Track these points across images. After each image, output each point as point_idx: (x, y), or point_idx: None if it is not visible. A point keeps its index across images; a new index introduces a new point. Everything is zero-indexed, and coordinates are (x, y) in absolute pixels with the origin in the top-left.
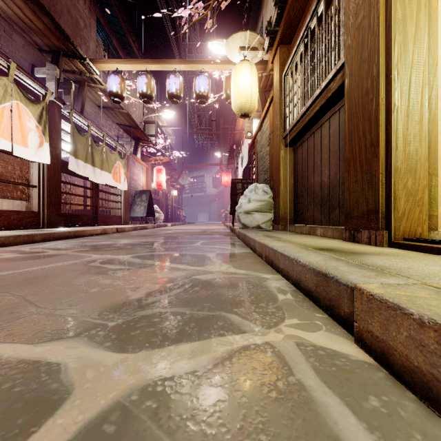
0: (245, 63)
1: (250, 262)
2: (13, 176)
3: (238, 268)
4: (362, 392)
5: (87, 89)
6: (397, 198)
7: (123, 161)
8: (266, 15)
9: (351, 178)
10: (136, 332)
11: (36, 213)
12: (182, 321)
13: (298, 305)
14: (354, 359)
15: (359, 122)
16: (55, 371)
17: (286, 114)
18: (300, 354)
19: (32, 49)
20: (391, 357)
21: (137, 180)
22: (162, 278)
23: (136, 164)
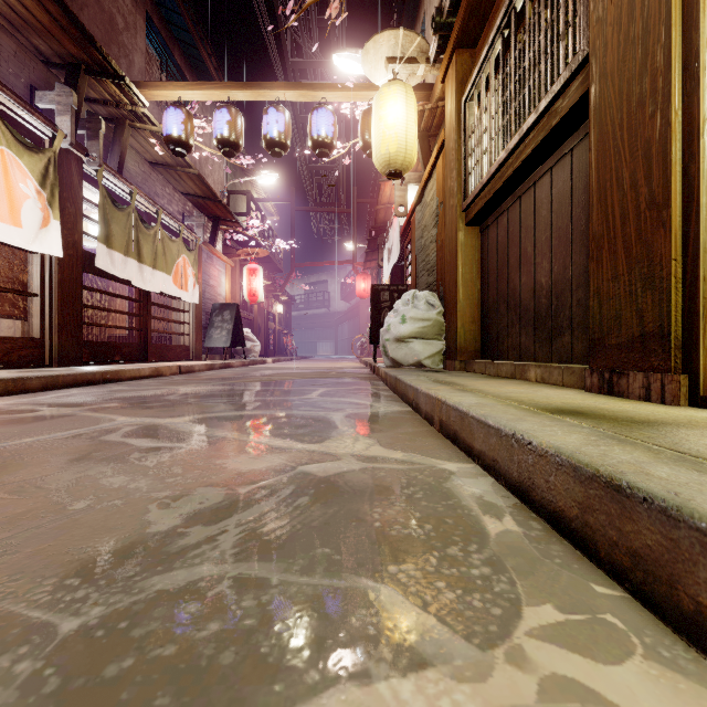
0: (396, 85)
1: (411, 432)
2: None
3: (388, 446)
4: None
5: (130, 132)
6: None
7: (192, 255)
8: (430, 9)
9: (605, 272)
10: (122, 664)
11: (37, 342)
12: (256, 614)
13: (538, 553)
14: None
15: (622, 163)
16: None
17: (469, 167)
18: None
19: (30, 60)
20: None
21: (216, 286)
22: (236, 472)
23: (214, 260)
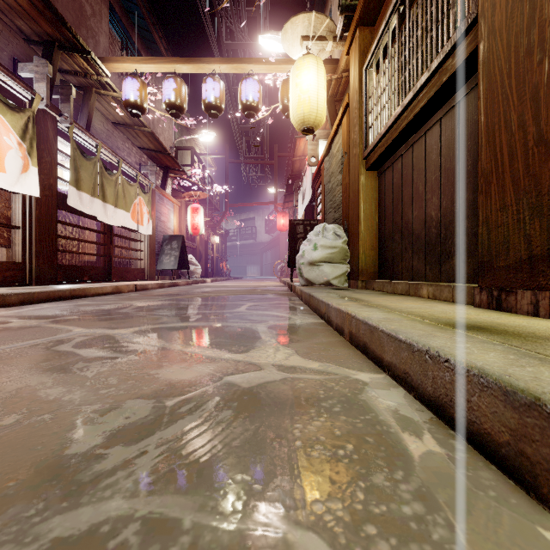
0: (309, 58)
1: (324, 342)
2: None
3: (305, 356)
4: None
5: (96, 97)
6: None
7: (147, 196)
8: None
9: (493, 203)
10: None
11: (19, 265)
12: None
13: (469, 483)
14: None
15: (510, 107)
16: None
17: (369, 123)
18: None
19: (14, 37)
20: None
21: (166, 222)
22: (166, 383)
23: (164, 201)
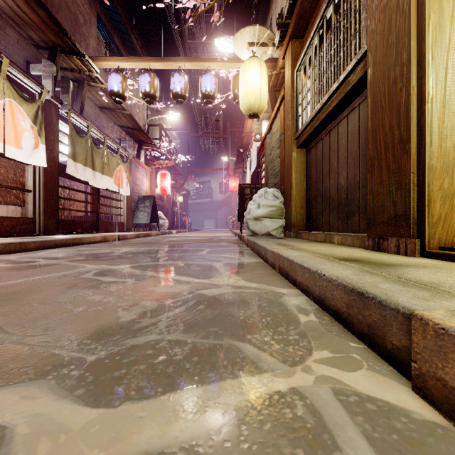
0: (254, 60)
1: (262, 273)
2: (6, 179)
3: (248, 281)
4: None
5: (87, 88)
6: (431, 201)
7: (126, 165)
8: (276, 10)
9: (375, 179)
10: (121, 371)
11: (31, 220)
12: (181, 354)
13: (325, 330)
14: (419, 418)
15: (385, 116)
16: None
17: (299, 112)
18: (341, 409)
19: (27, 44)
20: None
21: (140, 185)
22: (162, 293)
23: (139, 168)
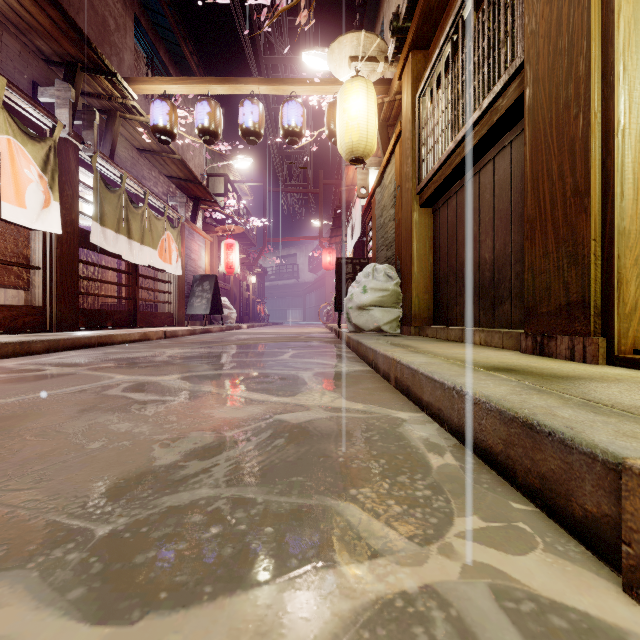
0: (358, 81)
1: (370, 388)
2: (3, 251)
3: (351, 399)
4: None
5: (120, 122)
6: (623, 282)
7: (175, 232)
8: (389, 12)
9: (537, 249)
10: (148, 554)
11: (39, 309)
12: (247, 522)
13: (470, 481)
14: None
15: (551, 156)
16: None
17: (423, 155)
18: (510, 628)
19: (33, 59)
20: None
21: (197, 260)
22: (222, 420)
23: (194, 236)
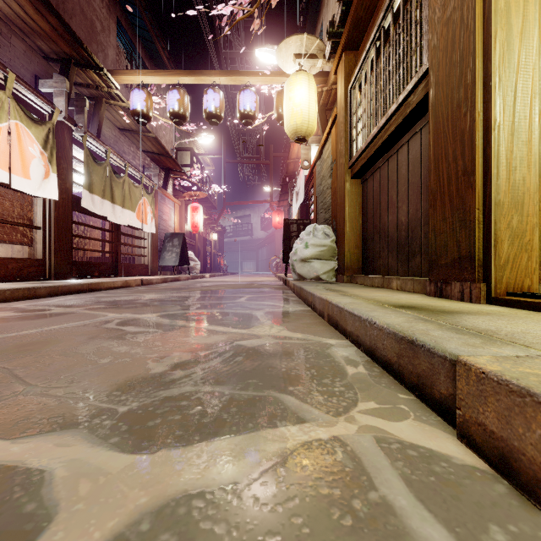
0: (301, 74)
1: (308, 322)
2: (12, 214)
3: (293, 331)
4: (478, 518)
5: (105, 107)
6: (498, 241)
7: (150, 197)
8: (327, 15)
9: (438, 215)
10: (156, 421)
11: (40, 262)
12: (218, 405)
13: (374, 382)
14: (459, 463)
15: (448, 143)
16: (35, 483)
17: (353, 136)
18: (382, 455)
19: (35, 56)
20: (516, 464)
21: (167, 220)
22: (195, 344)
23: (166, 200)
